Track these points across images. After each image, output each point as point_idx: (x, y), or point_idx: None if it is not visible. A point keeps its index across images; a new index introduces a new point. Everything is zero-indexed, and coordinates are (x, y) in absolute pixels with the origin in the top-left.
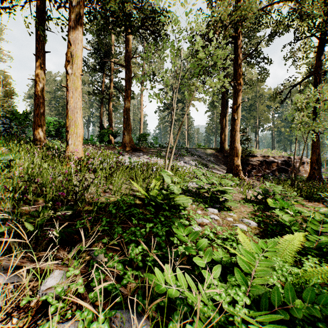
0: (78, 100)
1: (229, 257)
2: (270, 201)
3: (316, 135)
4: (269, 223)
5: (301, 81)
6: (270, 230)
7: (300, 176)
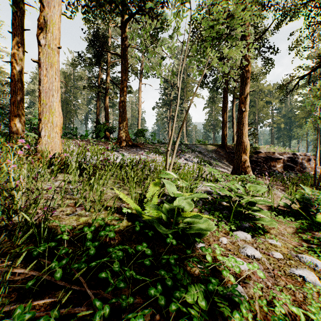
0: (55, 80)
1: None
2: None
3: None
4: None
5: (311, 71)
6: None
7: (308, 173)
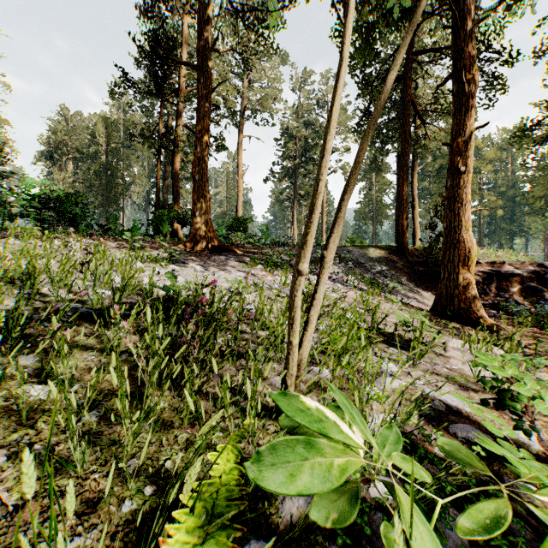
0: None
1: None
2: None
3: None
4: None
5: None
6: None
7: None
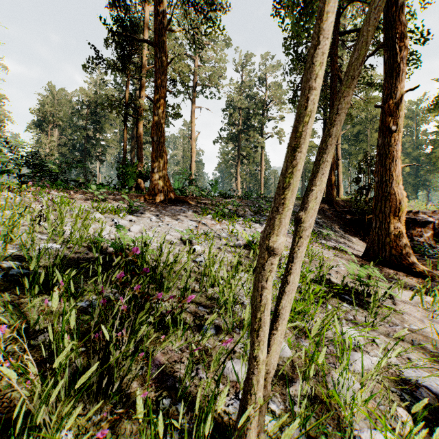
0: None
1: None
2: None
3: None
4: None
5: None
6: None
7: None
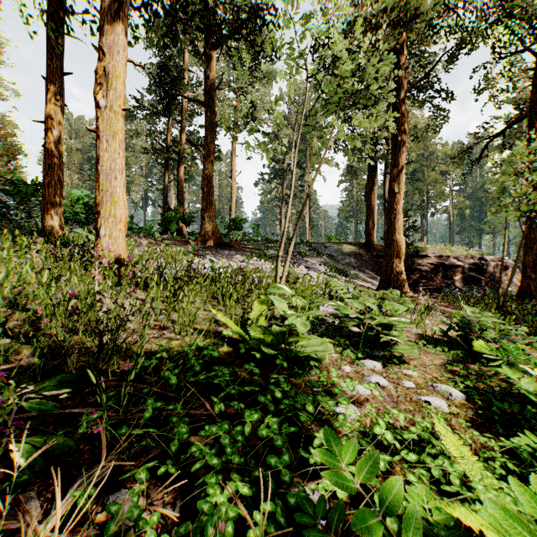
0: (118, 156)
1: (435, 492)
2: (480, 344)
3: (532, 220)
4: (484, 390)
5: (505, 129)
6: (498, 412)
7: (502, 289)
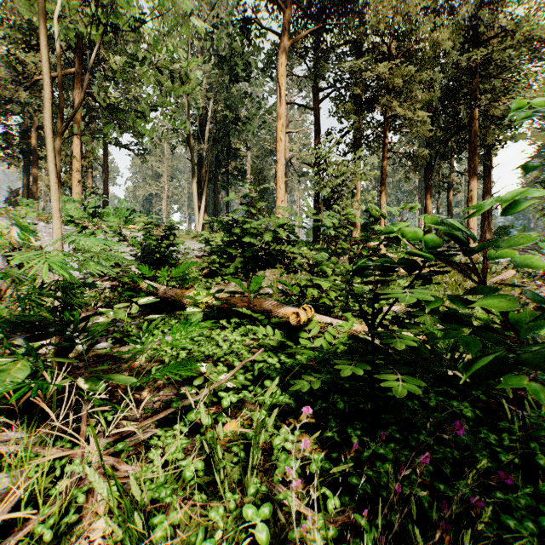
0: (475, 222)
1: None
2: None
3: None
4: None
5: None
6: None
7: None
